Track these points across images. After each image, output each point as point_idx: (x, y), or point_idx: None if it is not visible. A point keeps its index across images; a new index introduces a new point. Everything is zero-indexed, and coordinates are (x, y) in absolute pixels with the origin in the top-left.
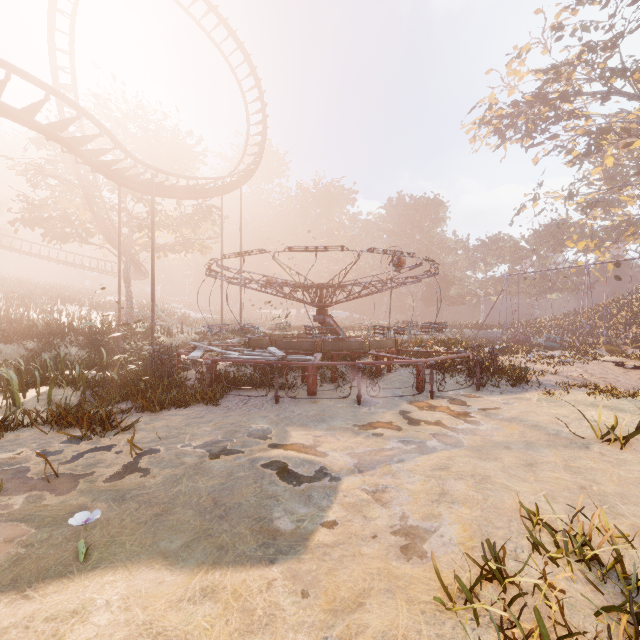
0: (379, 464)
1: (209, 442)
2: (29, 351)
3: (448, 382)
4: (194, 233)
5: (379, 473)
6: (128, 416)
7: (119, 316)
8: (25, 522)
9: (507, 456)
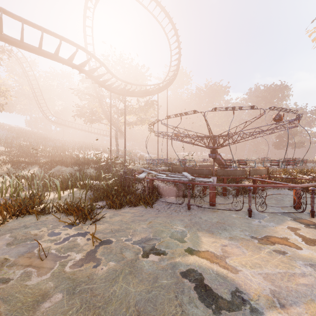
0: (300, 297)
1: (144, 238)
2: (75, 171)
3: None
4: (145, 115)
5: (307, 314)
6: (100, 212)
7: (110, 155)
8: (5, 303)
9: None
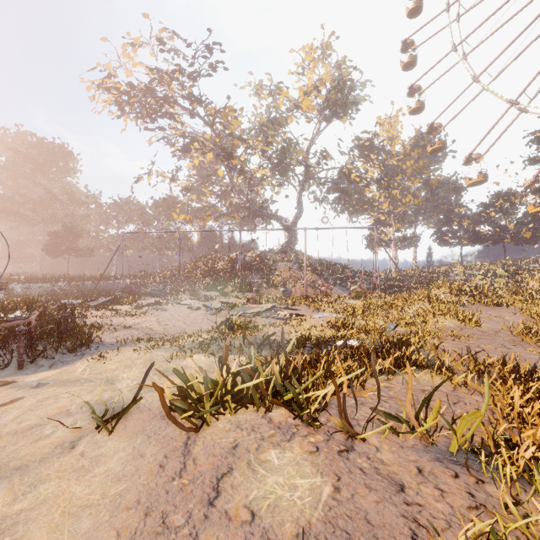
0: None
1: None
2: None
3: None
4: None
5: None
6: None
7: None
8: None
9: None
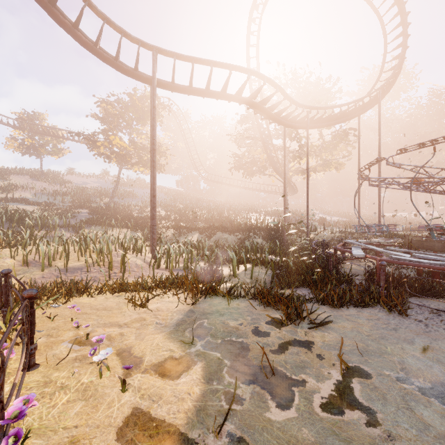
0: None
1: (441, 387)
2: (238, 239)
3: None
4: (331, 155)
5: None
6: (316, 310)
7: (284, 218)
8: (255, 443)
9: None
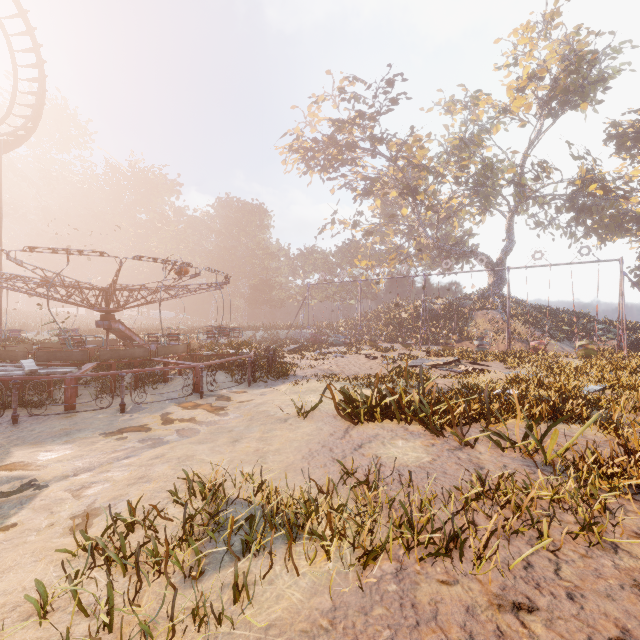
0: (101, 465)
1: None
2: None
3: (219, 382)
4: None
5: (95, 473)
6: None
7: None
8: None
9: (224, 438)
